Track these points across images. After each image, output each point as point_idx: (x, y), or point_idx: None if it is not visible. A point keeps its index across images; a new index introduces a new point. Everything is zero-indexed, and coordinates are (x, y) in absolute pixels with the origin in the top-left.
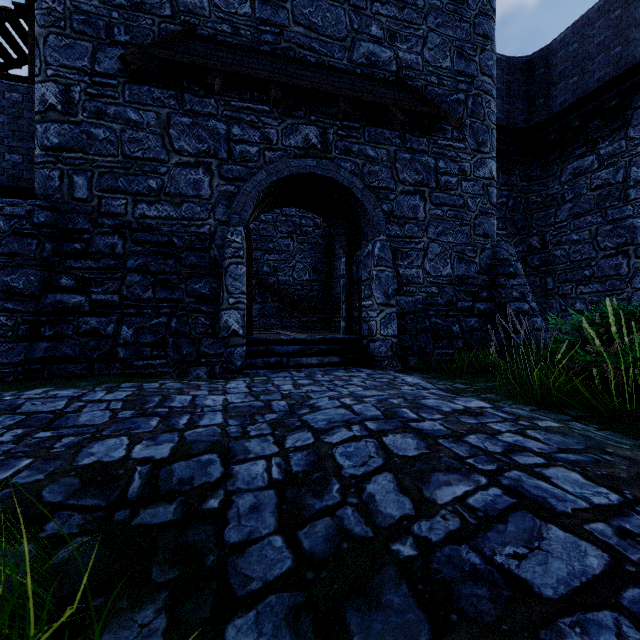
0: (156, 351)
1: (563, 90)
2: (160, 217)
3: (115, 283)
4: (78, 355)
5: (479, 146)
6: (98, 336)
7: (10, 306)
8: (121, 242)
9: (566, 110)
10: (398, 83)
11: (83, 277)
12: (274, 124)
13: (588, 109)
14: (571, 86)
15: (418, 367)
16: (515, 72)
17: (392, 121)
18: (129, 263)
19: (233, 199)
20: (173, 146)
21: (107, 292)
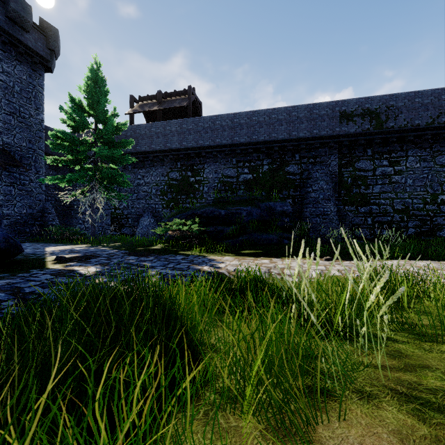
0: None
1: None
2: None
3: None
4: None
5: (38, 172)
6: None
7: None
8: None
9: None
10: (3, 149)
11: None
12: None
13: None
14: None
15: None
16: None
17: (1, 166)
18: None
19: None
20: None
21: None
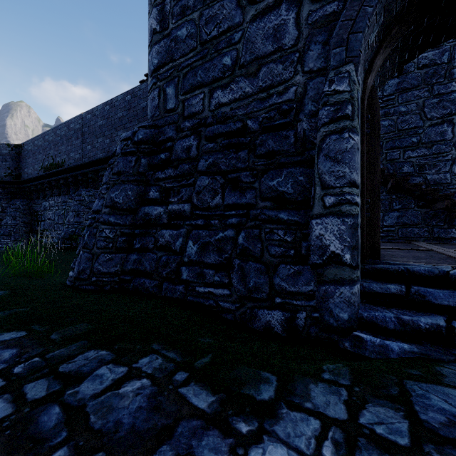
0: (218, 276)
1: None
2: (234, 100)
3: (187, 190)
4: (153, 270)
5: None
6: (170, 251)
7: (112, 220)
8: (195, 142)
9: None
10: None
11: (165, 187)
12: None
13: None
14: None
15: None
16: None
17: None
18: (199, 164)
19: (334, 24)
20: None
21: (181, 201)
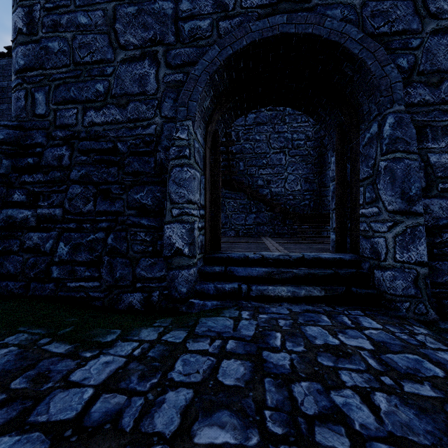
0: (89, 272)
1: None
2: (107, 122)
3: (59, 196)
4: (19, 272)
5: None
6: (39, 252)
7: None
8: (68, 153)
9: None
10: None
11: (33, 191)
12: None
13: None
14: None
15: None
16: None
17: None
18: (72, 174)
19: (181, 89)
20: (119, 42)
21: (52, 206)
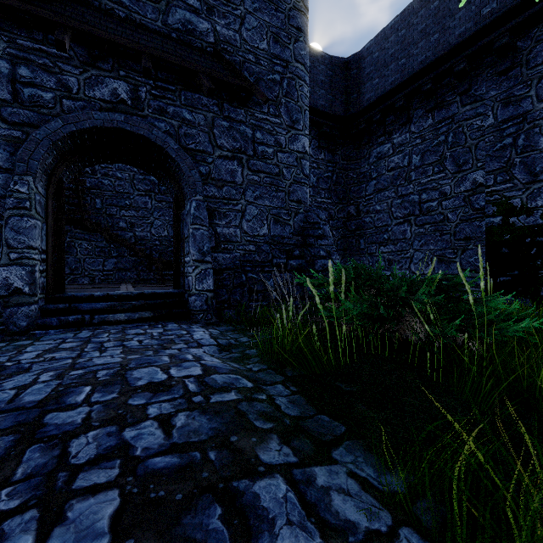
0: None
1: (369, 89)
2: None
3: None
4: None
5: (293, 123)
6: None
7: None
8: None
9: (371, 105)
10: (215, 54)
11: None
12: (74, 72)
13: (385, 106)
14: (374, 86)
15: (233, 319)
16: (336, 69)
17: (201, 87)
18: None
19: (20, 145)
20: None
21: None
